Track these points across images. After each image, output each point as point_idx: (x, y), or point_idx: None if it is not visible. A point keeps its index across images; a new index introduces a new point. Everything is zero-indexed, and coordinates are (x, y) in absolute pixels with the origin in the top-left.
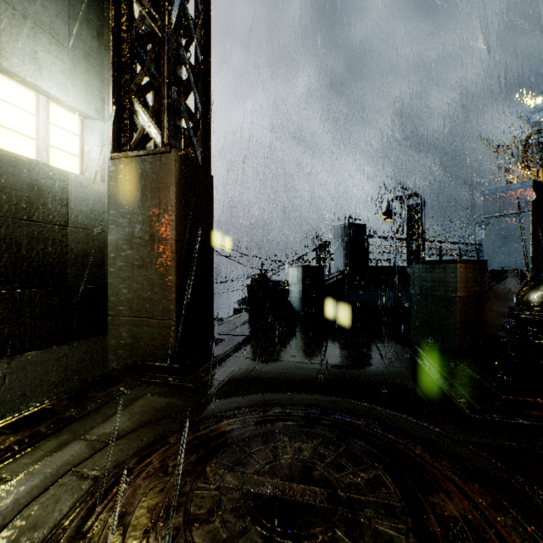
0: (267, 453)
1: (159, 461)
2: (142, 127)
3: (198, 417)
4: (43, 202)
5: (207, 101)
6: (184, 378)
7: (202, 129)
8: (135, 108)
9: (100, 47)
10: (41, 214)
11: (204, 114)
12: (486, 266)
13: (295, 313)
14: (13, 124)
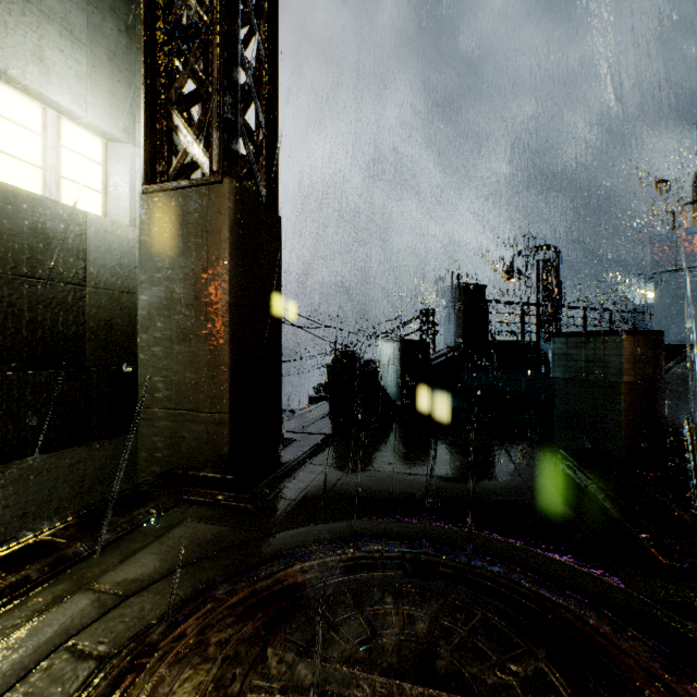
0: (361, 625)
1: (197, 634)
2: (184, 150)
3: (258, 557)
4: (51, 252)
5: (273, 115)
6: (240, 496)
7: (266, 153)
8: (175, 123)
9: (130, 46)
10: (48, 268)
11: (269, 133)
12: (662, 340)
13: (392, 403)
14: (11, 146)
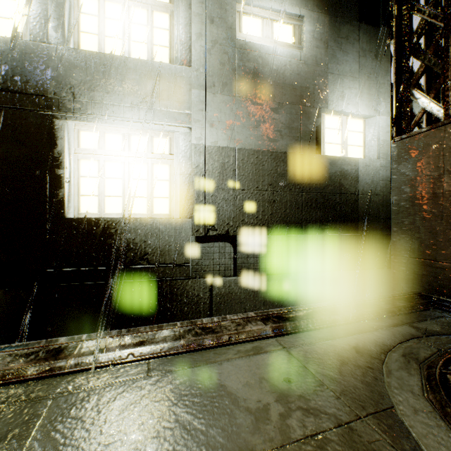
0: None
1: None
2: (421, 109)
3: None
4: (346, 181)
5: None
6: None
7: None
8: (414, 96)
9: (376, 64)
10: (345, 188)
11: None
12: None
13: None
14: (331, 139)
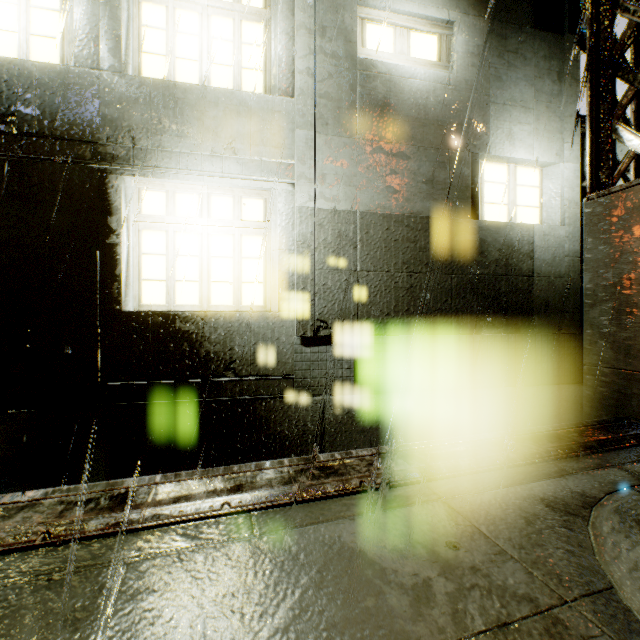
0: None
1: None
2: (629, 153)
3: None
4: (515, 258)
5: None
6: None
7: None
8: (619, 134)
9: (559, 88)
10: (513, 268)
11: None
12: None
13: None
14: (493, 198)
